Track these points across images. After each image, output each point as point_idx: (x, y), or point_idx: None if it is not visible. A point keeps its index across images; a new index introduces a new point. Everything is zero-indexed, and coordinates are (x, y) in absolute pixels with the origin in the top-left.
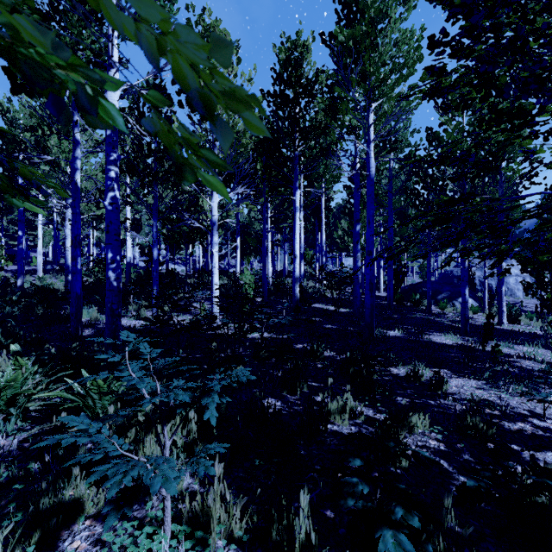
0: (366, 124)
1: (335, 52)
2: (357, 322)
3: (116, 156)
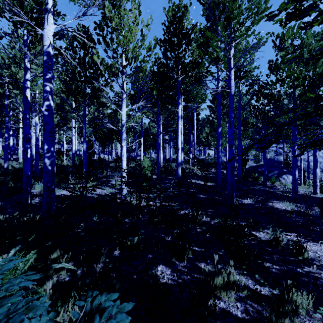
0: (229, 56)
1: (208, 3)
2: (220, 192)
3: (50, 76)
